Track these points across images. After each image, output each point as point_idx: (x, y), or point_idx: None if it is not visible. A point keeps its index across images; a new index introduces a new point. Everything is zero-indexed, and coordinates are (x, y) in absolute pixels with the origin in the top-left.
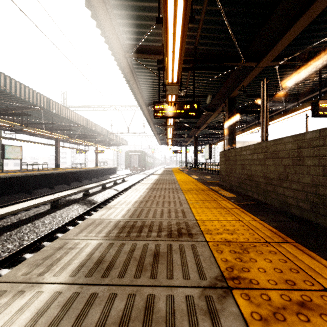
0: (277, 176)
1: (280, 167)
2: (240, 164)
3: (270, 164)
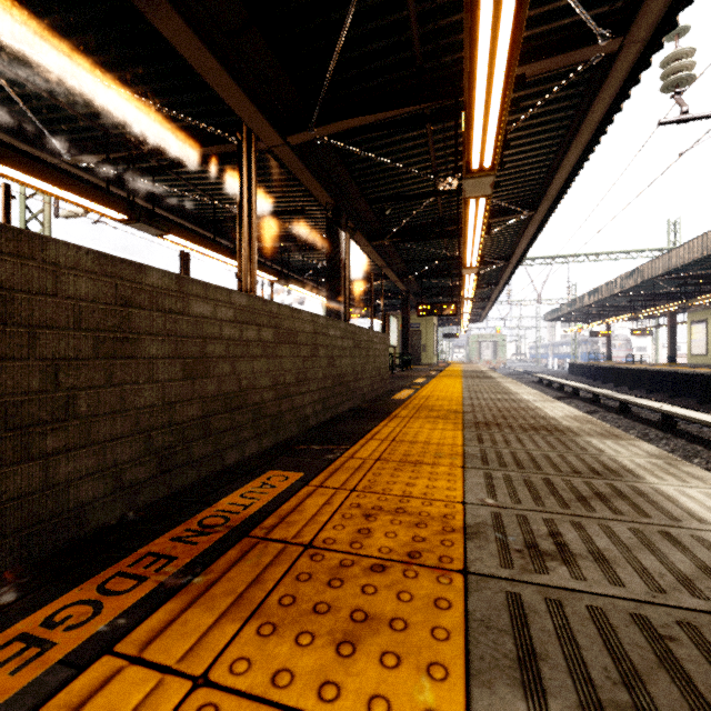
0: (296, 376)
1: (299, 360)
2: (176, 357)
3: (286, 356)
